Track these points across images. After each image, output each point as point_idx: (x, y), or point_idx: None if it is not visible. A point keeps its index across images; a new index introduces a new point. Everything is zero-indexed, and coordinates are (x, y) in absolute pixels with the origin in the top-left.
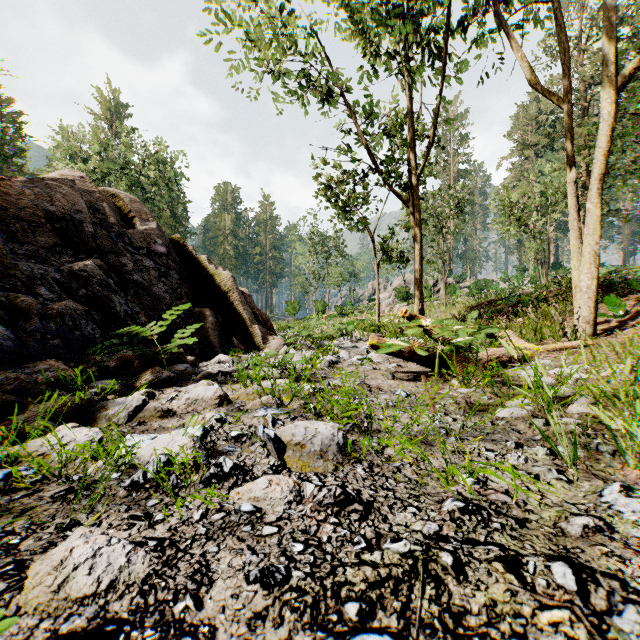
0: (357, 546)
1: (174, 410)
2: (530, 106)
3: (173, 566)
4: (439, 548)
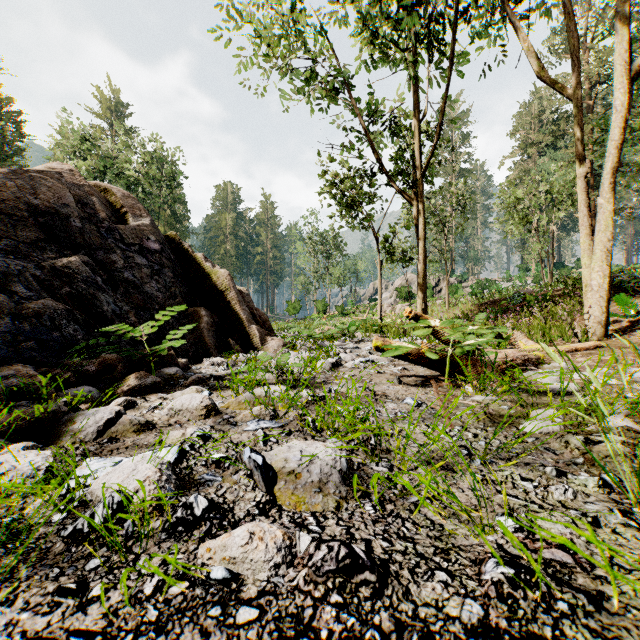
0: None
1: (154, 422)
2: (533, 104)
3: None
4: None
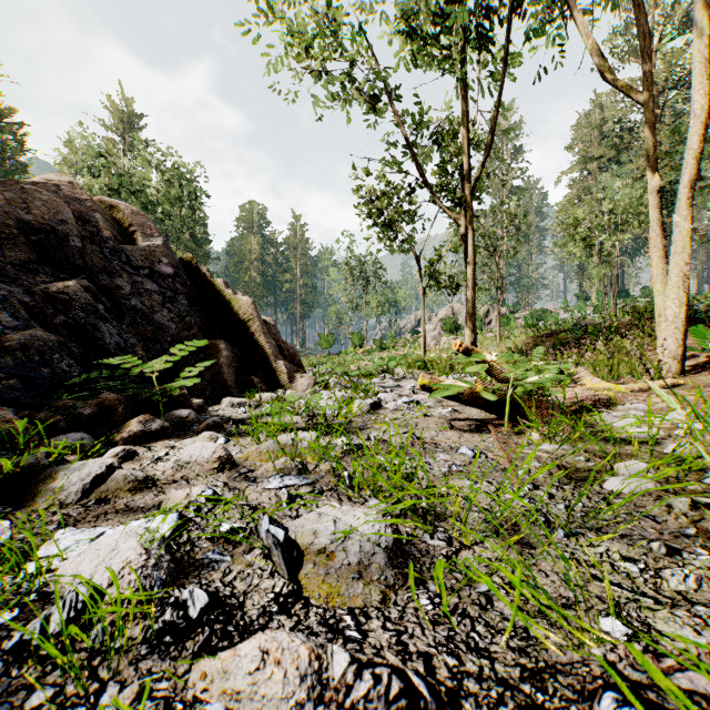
0: None
1: (156, 478)
2: (593, 114)
3: None
4: None
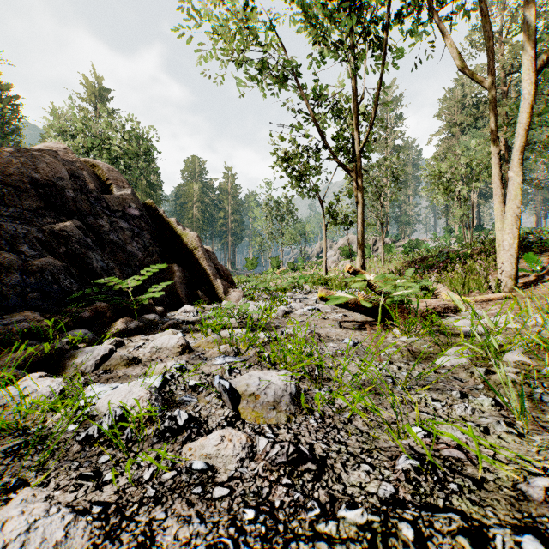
0: (311, 512)
1: (139, 358)
2: (456, 90)
3: (115, 538)
4: (398, 517)
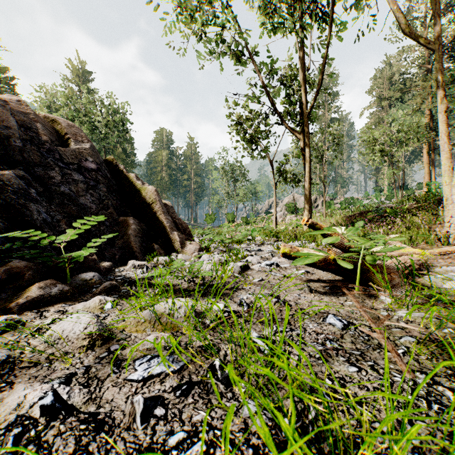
0: None
1: (21, 357)
2: (385, 70)
3: None
4: None
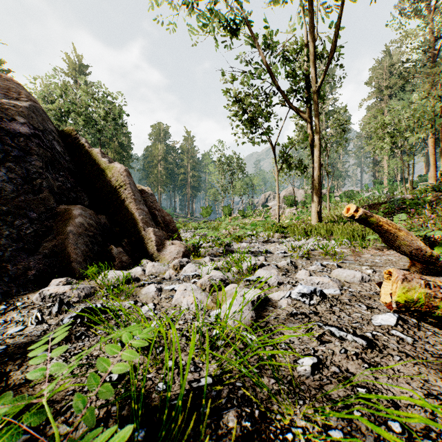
0: None
1: None
2: (384, 60)
3: None
4: None
